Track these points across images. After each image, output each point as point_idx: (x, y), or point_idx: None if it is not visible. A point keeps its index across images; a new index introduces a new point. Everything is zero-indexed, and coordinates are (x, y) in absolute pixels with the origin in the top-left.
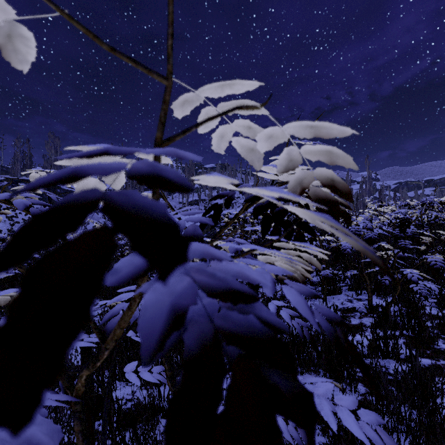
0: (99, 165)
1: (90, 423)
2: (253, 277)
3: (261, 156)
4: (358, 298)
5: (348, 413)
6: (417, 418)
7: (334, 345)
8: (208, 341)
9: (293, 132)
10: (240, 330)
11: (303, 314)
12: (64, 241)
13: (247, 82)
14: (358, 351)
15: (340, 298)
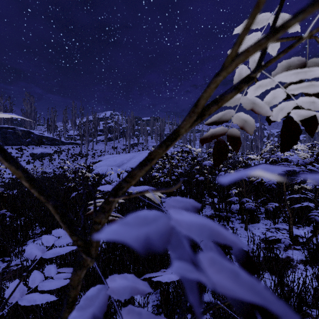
0: None
1: None
2: None
3: None
4: (276, 227)
5: None
6: None
7: None
8: None
9: None
10: None
11: None
12: None
13: None
14: None
15: (259, 227)
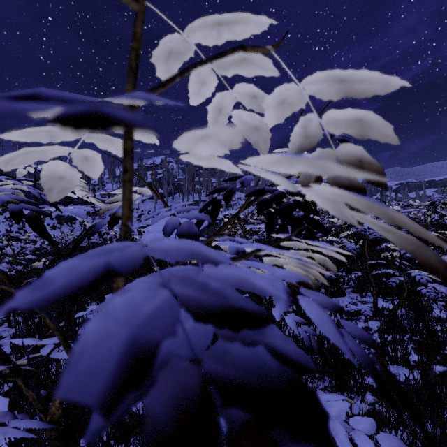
0: (2, 101)
1: (71, 446)
2: (260, 286)
3: (268, 136)
4: (362, 301)
5: (366, 439)
6: (430, 430)
7: (375, 383)
8: (191, 404)
9: (313, 91)
10: (245, 378)
11: (331, 340)
12: (49, 241)
13: (253, 18)
14: (401, 386)
15: (344, 301)
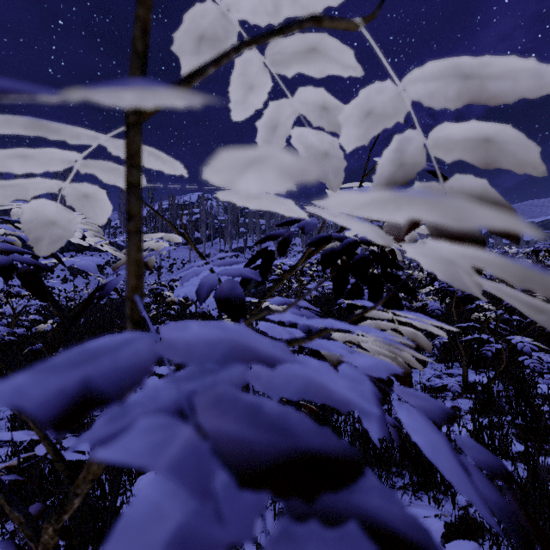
0: None
1: None
2: (340, 394)
3: (341, 164)
4: (449, 373)
5: None
6: None
7: None
8: None
9: (420, 95)
10: None
11: (456, 486)
12: (51, 303)
13: None
14: None
15: (425, 373)
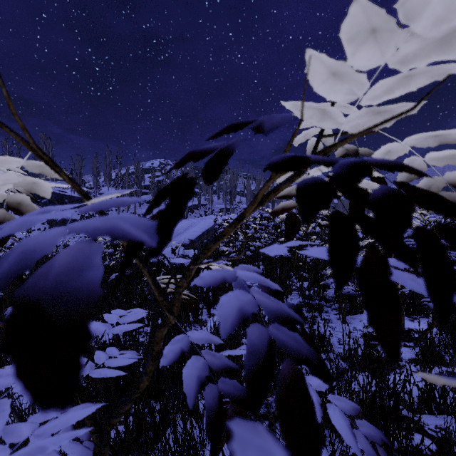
0: None
1: None
2: None
3: None
4: None
5: None
6: None
7: None
8: None
9: None
10: None
11: None
12: None
13: None
14: None
15: (362, 319)
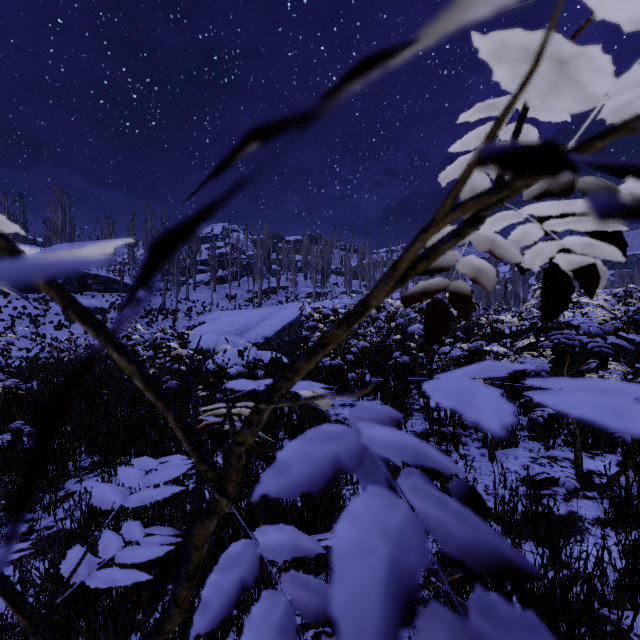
0: None
1: None
2: None
3: None
4: (550, 456)
5: None
6: None
7: None
8: None
9: None
10: None
11: None
12: None
13: None
14: None
15: (518, 455)
